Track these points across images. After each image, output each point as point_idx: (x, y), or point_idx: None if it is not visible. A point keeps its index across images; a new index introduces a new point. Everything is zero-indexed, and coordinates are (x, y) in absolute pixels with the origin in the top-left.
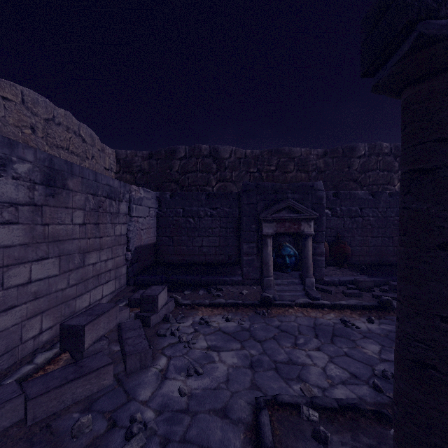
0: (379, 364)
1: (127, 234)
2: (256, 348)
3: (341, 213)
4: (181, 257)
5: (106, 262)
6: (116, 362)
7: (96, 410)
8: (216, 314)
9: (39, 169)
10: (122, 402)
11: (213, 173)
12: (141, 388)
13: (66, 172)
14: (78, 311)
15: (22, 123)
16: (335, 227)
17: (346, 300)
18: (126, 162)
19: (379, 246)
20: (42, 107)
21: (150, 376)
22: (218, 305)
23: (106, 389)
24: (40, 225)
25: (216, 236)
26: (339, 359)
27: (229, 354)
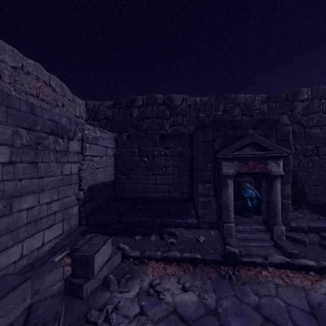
0: None
1: (79, 173)
2: None
3: (295, 151)
4: (137, 193)
5: (48, 204)
6: None
7: None
8: (170, 275)
9: None
10: None
11: (166, 119)
12: None
13: None
14: None
15: None
16: None
17: None
18: (94, 111)
19: None
20: (9, 55)
21: None
22: (171, 260)
23: None
24: None
25: (169, 174)
26: None
27: None
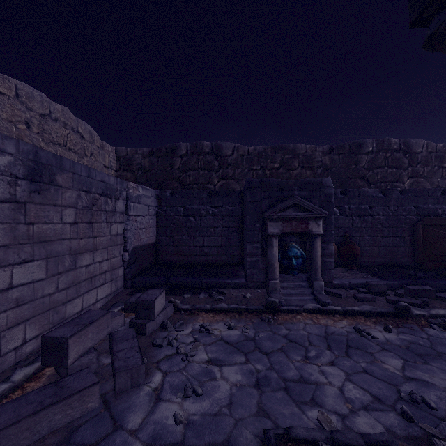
0: (404, 383)
1: (124, 234)
2: (262, 362)
3: (349, 211)
4: (182, 257)
5: (100, 263)
6: (105, 378)
7: (75, 442)
8: (218, 321)
9: (22, 163)
10: (108, 431)
11: (215, 171)
12: (130, 413)
13: (54, 167)
14: (68, 318)
15: (15, 118)
16: (343, 226)
17: (358, 306)
18: (126, 159)
19: (389, 247)
20: (37, 102)
21: (141, 397)
22: (219, 310)
23: (90, 414)
24: (24, 224)
25: (218, 235)
26: (357, 377)
27: (232, 369)
